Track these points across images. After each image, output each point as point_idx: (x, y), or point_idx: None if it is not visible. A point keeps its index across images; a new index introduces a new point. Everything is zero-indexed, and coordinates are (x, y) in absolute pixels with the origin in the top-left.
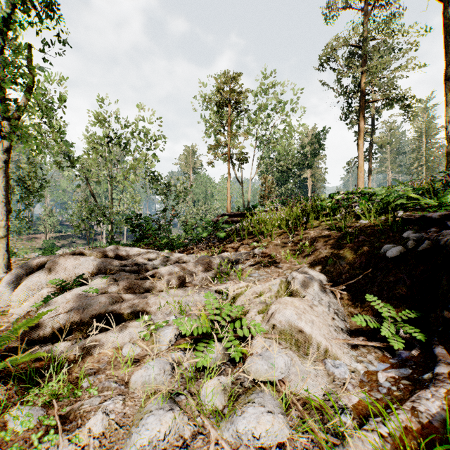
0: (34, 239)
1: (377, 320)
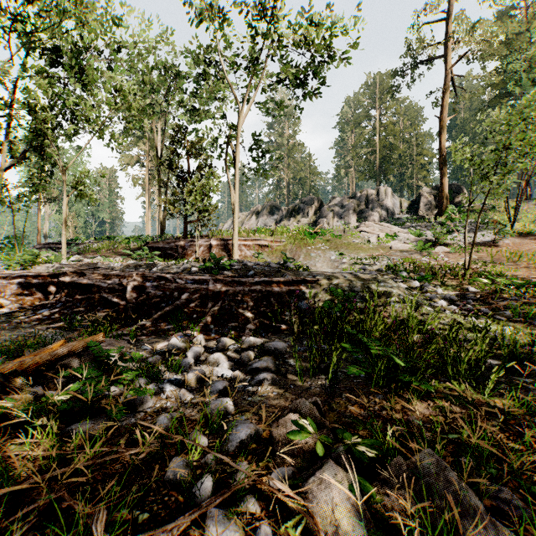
0: None
1: None
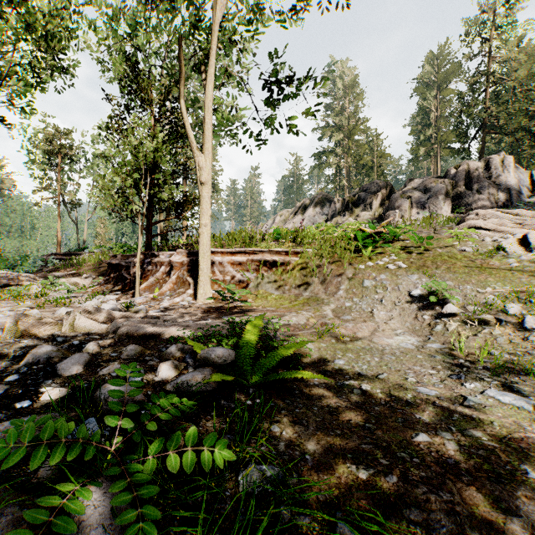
0: None
1: None
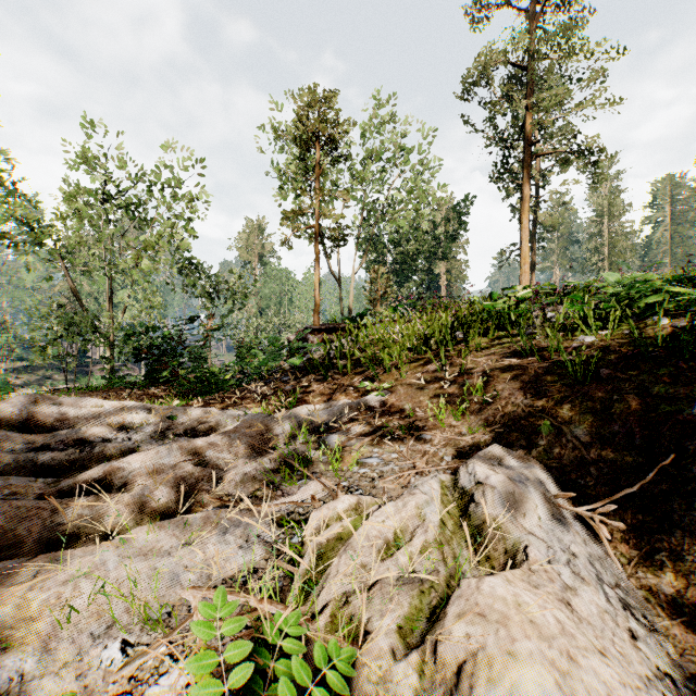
0: None
1: None
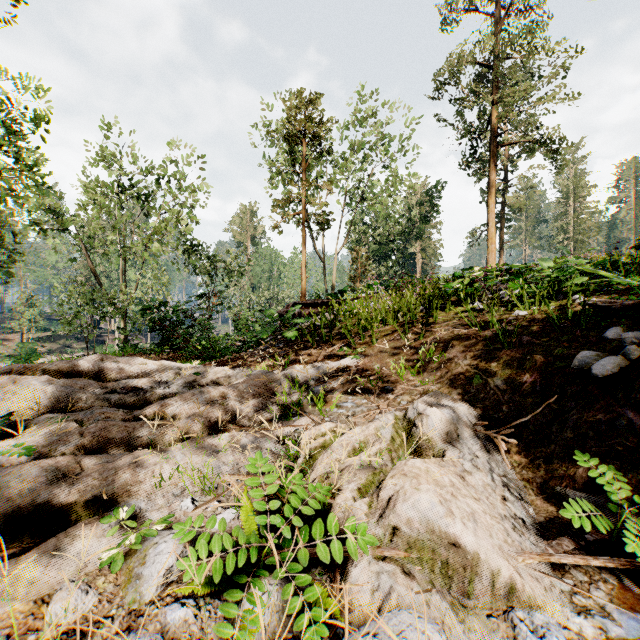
0: (3, 341)
1: (587, 499)
